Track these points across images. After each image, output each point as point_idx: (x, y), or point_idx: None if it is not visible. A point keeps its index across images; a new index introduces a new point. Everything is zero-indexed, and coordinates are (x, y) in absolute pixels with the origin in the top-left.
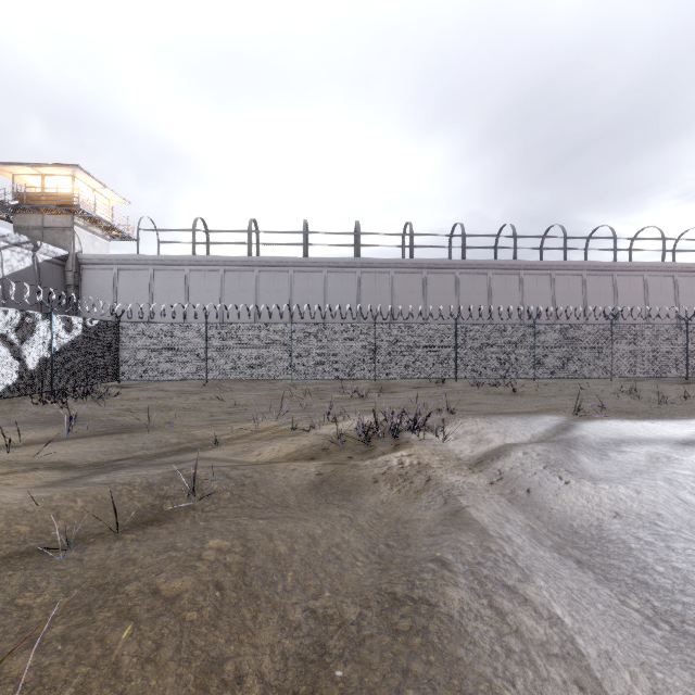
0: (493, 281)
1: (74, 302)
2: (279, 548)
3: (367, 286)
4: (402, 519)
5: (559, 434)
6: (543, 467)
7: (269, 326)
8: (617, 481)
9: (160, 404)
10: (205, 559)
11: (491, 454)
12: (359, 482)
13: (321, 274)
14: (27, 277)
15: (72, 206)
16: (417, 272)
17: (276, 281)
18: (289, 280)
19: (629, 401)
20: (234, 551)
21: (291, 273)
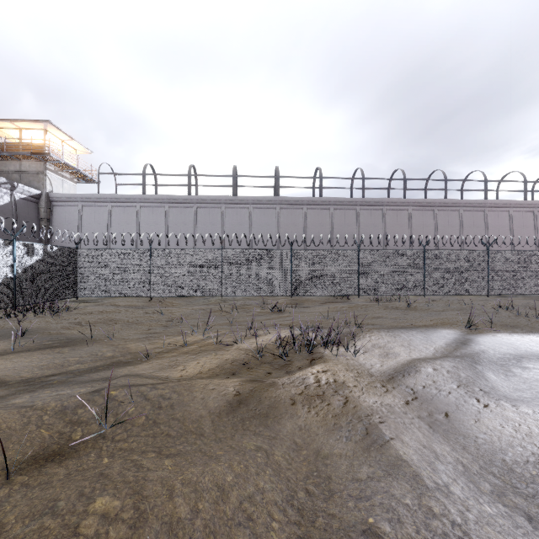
0: (387, 216)
1: (34, 230)
2: (179, 511)
3: (285, 219)
4: (322, 453)
5: (460, 349)
6: (457, 386)
7: (203, 251)
8: (535, 403)
9: (108, 318)
10: (81, 535)
11: (401, 370)
12: (277, 404)
13: (248, 209)
14: (6, 211)
15: (43, 154)
16: (325, 208)
17: (211, 216)
18: (221, 215)
19: (509, 315)
20: (121, 518)
21: (223, 209)
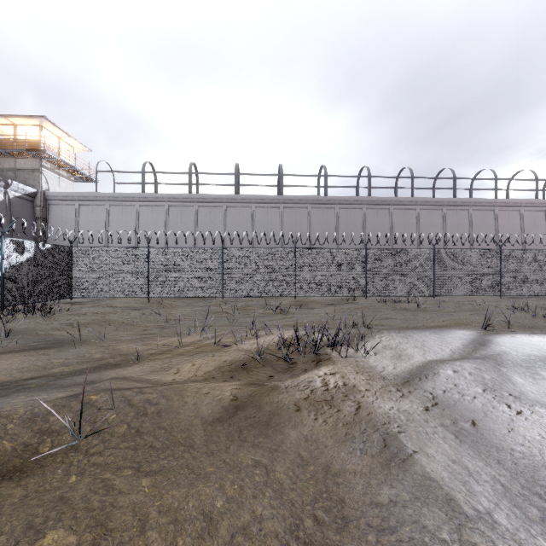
0: (394, 215)
1: (24, 227)
2: None
3: (288, 219)
4: (332, 469)
5: (479, 350)
6: (482, 390)
7: (203, 250)
8: None
9: (102, 319)
10: None
11: (417, 372)
12: (279, 411)
13: (250, 209)
14: None
15: (39, 151)
16: (330, 207)
17: (212, 215)
18: (223, 214)
19: (525, 316)
20: None
21: (225, 208)
